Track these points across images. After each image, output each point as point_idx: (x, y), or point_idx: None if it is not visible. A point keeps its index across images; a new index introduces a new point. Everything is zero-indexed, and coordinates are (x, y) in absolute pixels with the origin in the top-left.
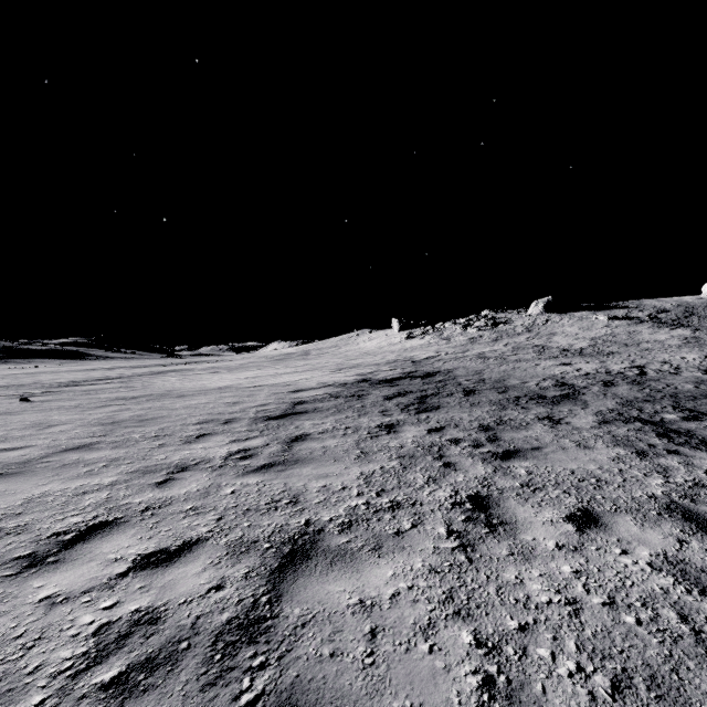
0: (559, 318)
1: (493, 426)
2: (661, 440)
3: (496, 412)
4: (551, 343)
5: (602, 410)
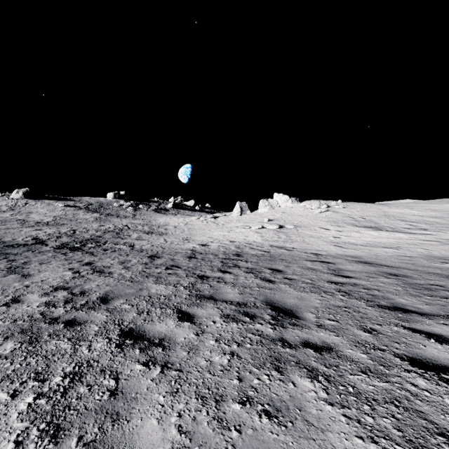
0: (35, 203)
1: (4, 255)
2: (70, 251)
3: (2, 251)
4: (30, 218)
5: (54, 246)
